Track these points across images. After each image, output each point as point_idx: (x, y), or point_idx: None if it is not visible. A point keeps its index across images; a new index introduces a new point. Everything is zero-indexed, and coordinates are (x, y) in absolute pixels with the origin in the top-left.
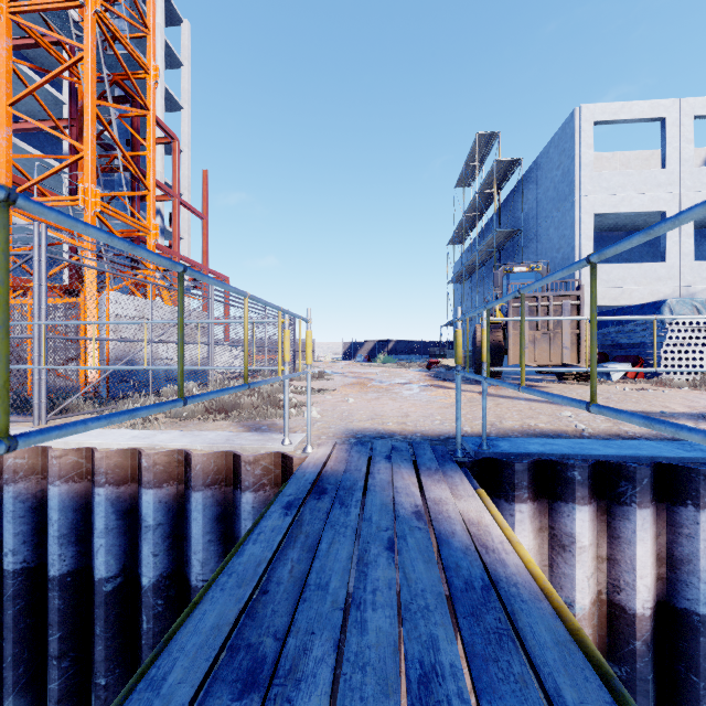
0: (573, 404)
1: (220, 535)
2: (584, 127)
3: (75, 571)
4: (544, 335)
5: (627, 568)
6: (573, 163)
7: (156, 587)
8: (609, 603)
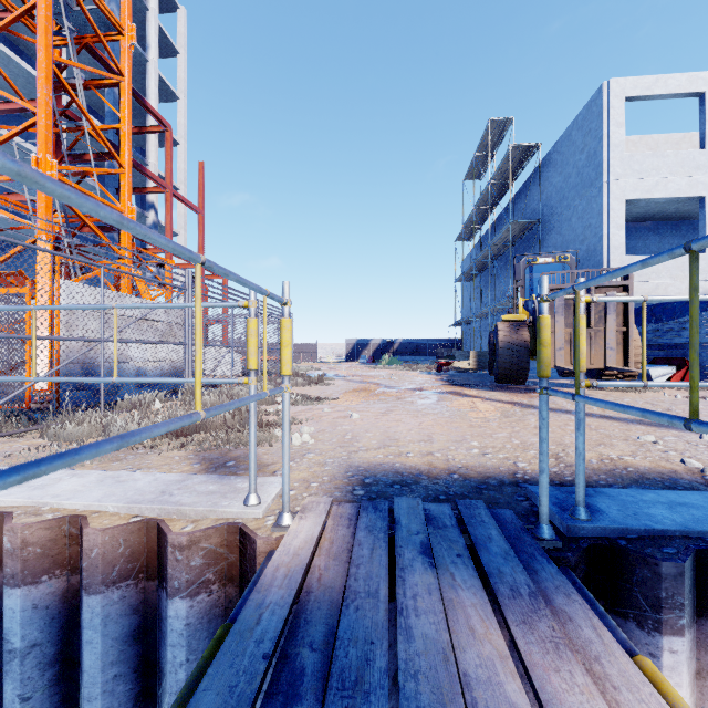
0: None
1: (136, 663)
2: (613, 103)
3: None
4: None
5: None
6: (600, 144)
7: None
8: None
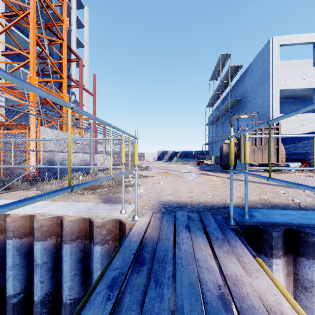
0: None
1: (81, 270)
2: (274, 47)
3: None
4: (259, 148)
5: None
6: (269, 65)
7: (42, 301)
8: None
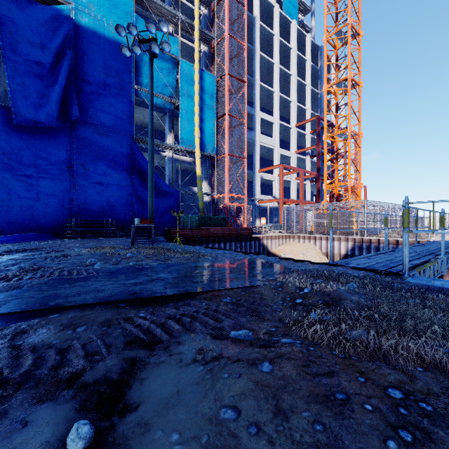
0: None
1: None
2: None
3: None
4: None
5: None
6: None
7: None
8: None
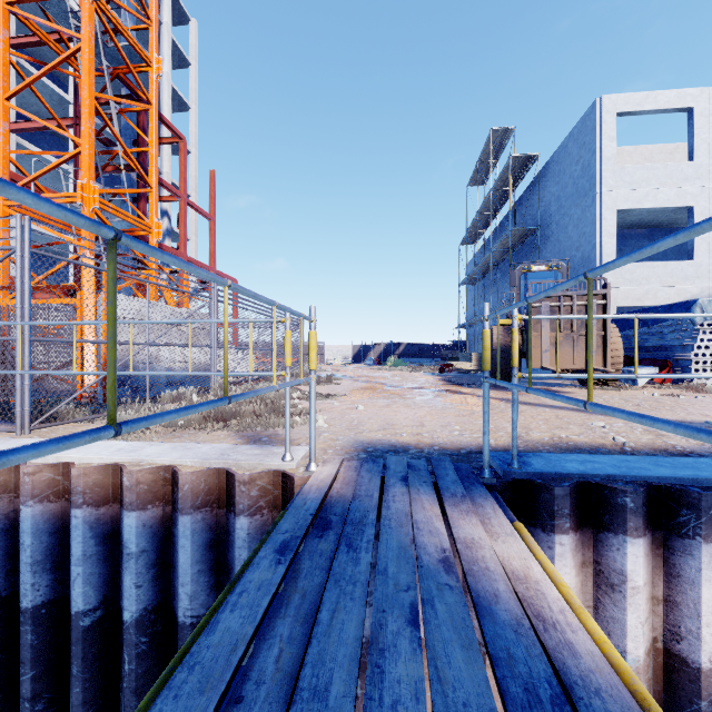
0: (700, 437)
1: (211, 564)
2: (605, 119)
3: (51, 602)
4: (567, 337)
5: (689, 613)
6: (593, 157)
7: (139, 623)
8: (666, 653)
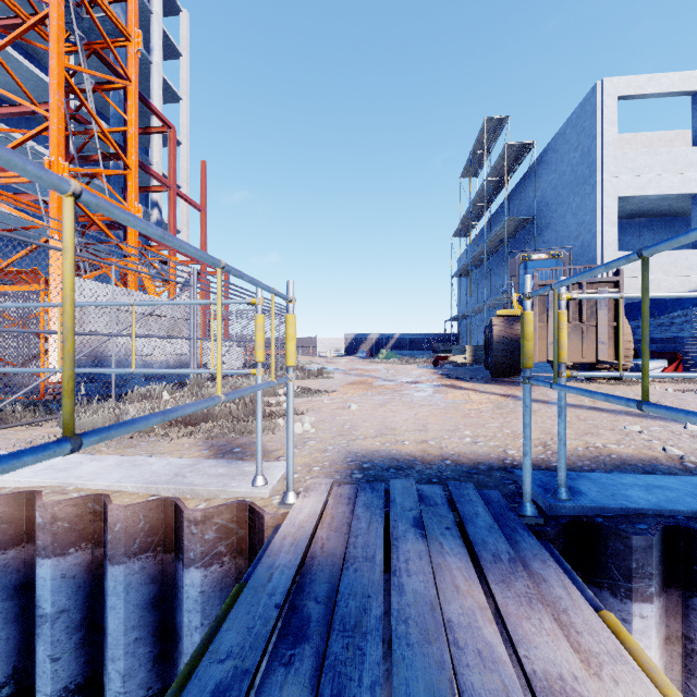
0: None
1: (154, 628)
2: (606, 102)
3: None
4: (575, 328)
5: None
6: (594, 143)
7: None
8: None
